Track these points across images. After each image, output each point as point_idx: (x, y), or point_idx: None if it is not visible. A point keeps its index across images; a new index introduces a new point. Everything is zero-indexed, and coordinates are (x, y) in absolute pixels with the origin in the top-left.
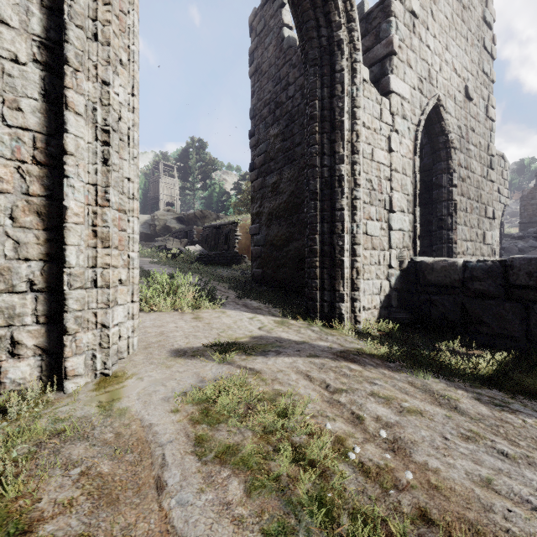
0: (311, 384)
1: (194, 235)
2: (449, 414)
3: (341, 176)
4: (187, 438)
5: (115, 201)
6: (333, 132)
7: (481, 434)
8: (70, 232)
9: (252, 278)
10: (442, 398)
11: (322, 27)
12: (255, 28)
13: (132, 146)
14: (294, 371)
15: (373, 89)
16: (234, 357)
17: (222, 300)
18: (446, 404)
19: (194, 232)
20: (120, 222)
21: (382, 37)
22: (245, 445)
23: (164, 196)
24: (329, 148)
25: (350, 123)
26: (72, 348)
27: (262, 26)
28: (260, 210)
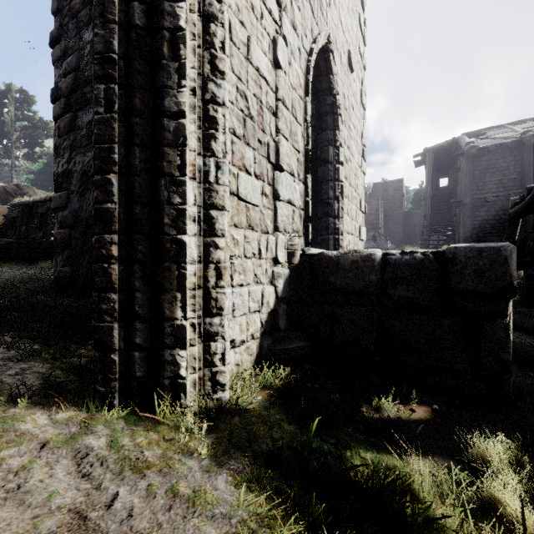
0: None
1: None
2: None
3: (179, 31)
4: None
5: None
6: None
7: None
8: None
9: (56, 281)
10: None
11: None
12: None
13: None
14: None
15: None
16: None
17: None
18: None
19: None
20: None
21: None
22: None
23: None
24: None
25: None
26: None
27: None
28: (69, 167)
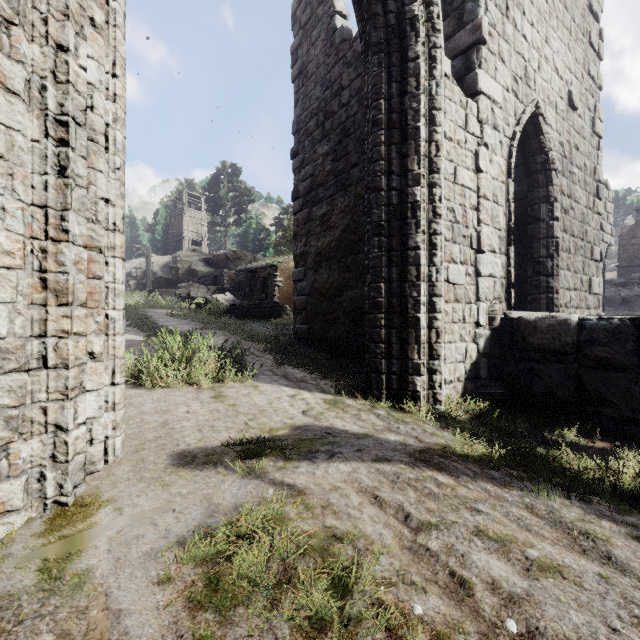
0: (382, 514)
1: (224, 280)
2: (605, 574)
3: (416, 203)
4: None
5: (80, 233)
6: (404, 142)
7: None
8: None
9: (295, 335)
10: (585, 539)
11: None
12: (299, 19)
13: (113, 151)
14: (356, 488)
15: (456, 87)
16: (266, 465)
17: (254, 371)
18: (595, 550)
19: (224, 277)
20: (91, 266)
21: (466, 20)
22: None
23: (188, 233)
24: (399, 165)
25: (427, 131)
26: (0, 469)
27: (307, 15)
28: (305, 249)
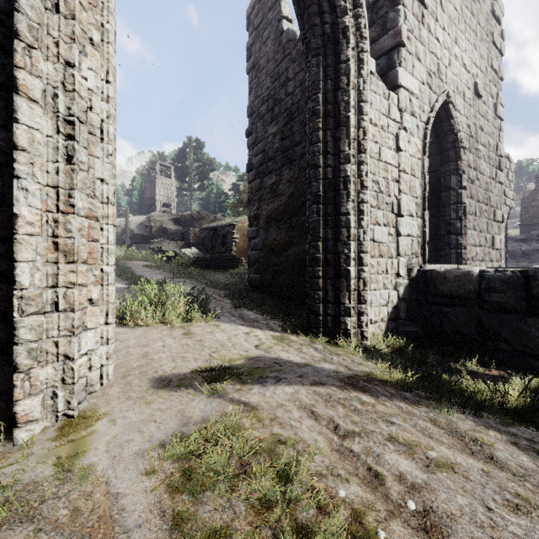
0: (317, 425)
1: (190, 237)
2: (486, 469)
3: (347, 177)
4: (159, 521)
5: (82, 207)
6: (338, 128)
7: (531, 500)
8: (21, 245)
9: (249, 283)
10: (474, 444)
11: (326, 13)
12: (253, 22)
13: (107, 141)
14: (297, 405)
15: (381, 82)
16: (226, 387)
17: (216, 313)
18: (480, 452)
19: (190, 234)
20: (90, 231)
21: (389, 27)
22: (235, 532)
23: (160, 197)
24: (333, 147)
25: (356, 119)
26: (24, 388)
27: (260, 19)
28: (258, 212)
